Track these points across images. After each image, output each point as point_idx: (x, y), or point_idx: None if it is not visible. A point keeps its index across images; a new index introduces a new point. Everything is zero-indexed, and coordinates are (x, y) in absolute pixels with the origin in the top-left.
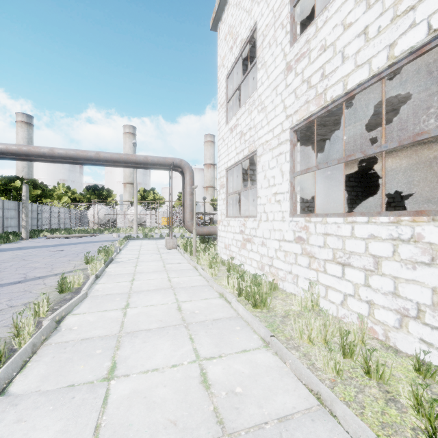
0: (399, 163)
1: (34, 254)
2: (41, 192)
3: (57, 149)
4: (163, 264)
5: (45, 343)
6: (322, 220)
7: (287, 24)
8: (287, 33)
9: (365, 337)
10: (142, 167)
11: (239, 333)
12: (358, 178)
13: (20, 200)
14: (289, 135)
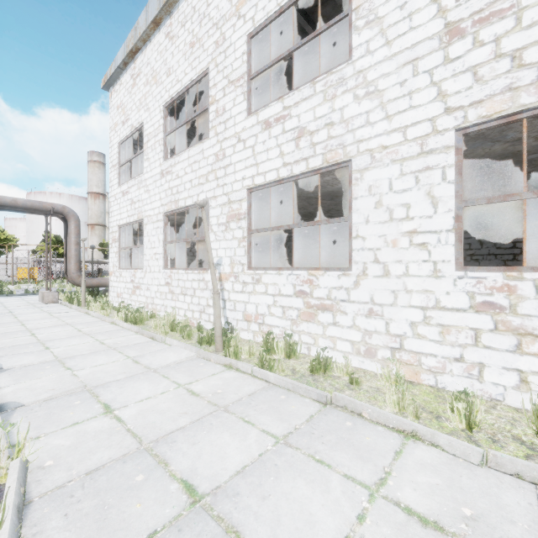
0: None
1: None
2: None
3: None
4: (50, 314)
5: None
6: (177, 272)
7: (162, 145)
8: (162, 150)
9: (186, 324)
10: (5, 209)
11: (123, 333)
12: None
13: None
14: (163, 217)
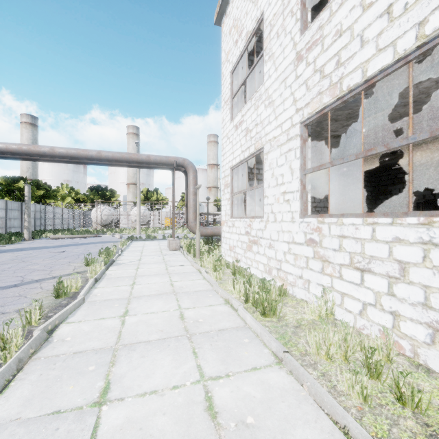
0: (411, 161)
1: (34, 256)
2: (44, 193)
3: (57, 148)
4: (166, 266)
5: (33, 358)
6: (337, 221)
7: (297, 11)
8: (297, 20)
9: (392, 353)
10: (144, 166)
11: (248, 347)
12: (368, 178)
13: (23, 201)
14: (300, 129)
